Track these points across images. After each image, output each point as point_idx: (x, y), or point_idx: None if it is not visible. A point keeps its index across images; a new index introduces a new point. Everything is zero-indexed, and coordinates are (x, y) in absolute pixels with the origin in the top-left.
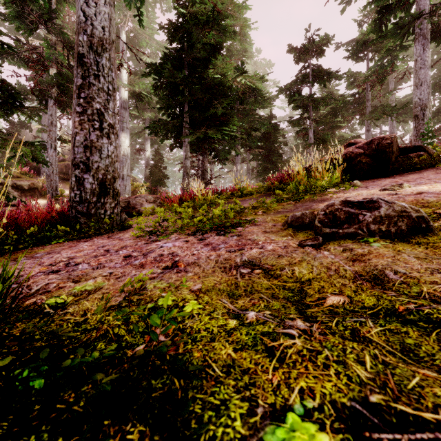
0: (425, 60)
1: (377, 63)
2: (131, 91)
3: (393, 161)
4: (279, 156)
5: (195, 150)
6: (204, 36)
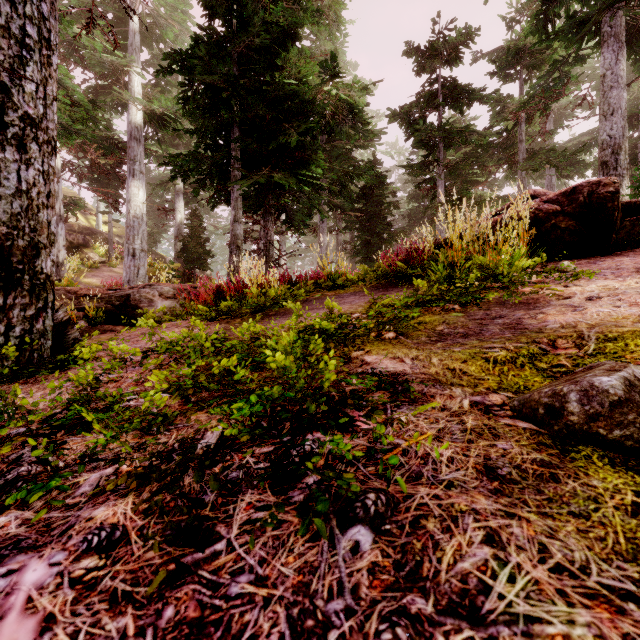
0: (618, 75)
1: (539, 81)
2: (147, 111)
3: (618, 226)
4: (387, 225)
5: (252, 208)
6: (268, 10)
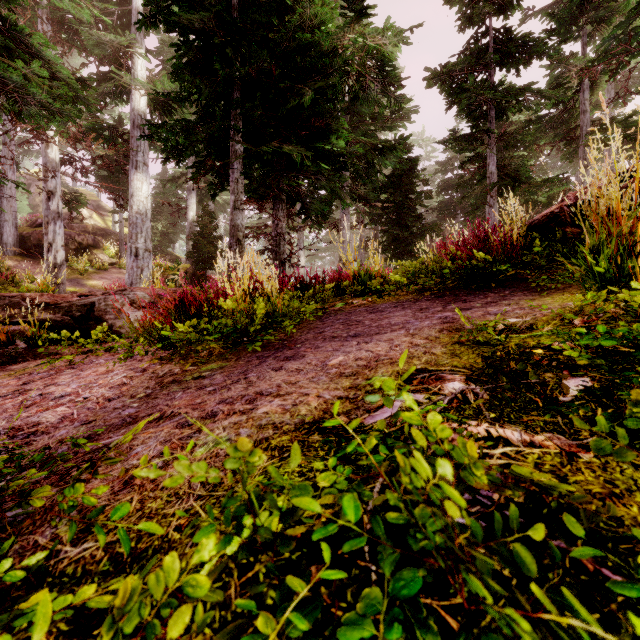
0: None
1: (615, 31)
2: (150, 96)
3: None
4: (417, 217)
5: (258, 193)
6: None
